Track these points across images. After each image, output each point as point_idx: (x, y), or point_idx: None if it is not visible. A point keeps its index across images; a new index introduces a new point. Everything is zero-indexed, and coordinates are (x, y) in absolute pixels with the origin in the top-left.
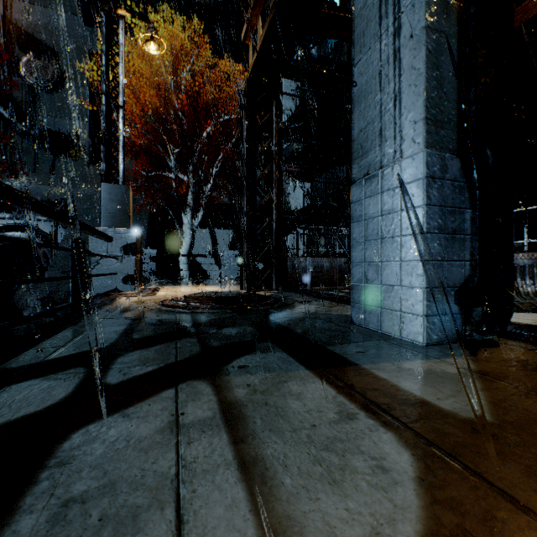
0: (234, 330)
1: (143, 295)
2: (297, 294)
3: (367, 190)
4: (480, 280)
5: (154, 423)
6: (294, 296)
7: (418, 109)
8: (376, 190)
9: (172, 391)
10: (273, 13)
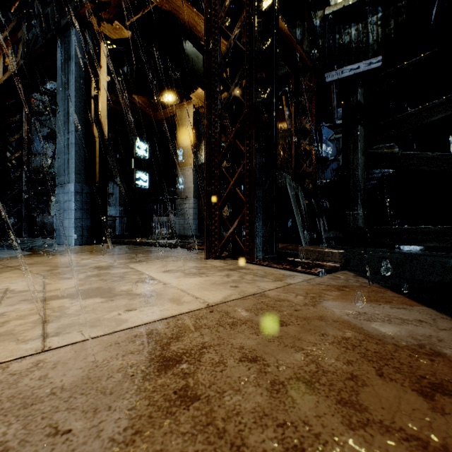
0: None
1: None
2: (42, 239)
3: (60, 191)
4: (92, 225)
5: None
6: (38, 240)
7: (73, 169)
8: (63, 192)
9: None
10: (18, 67)
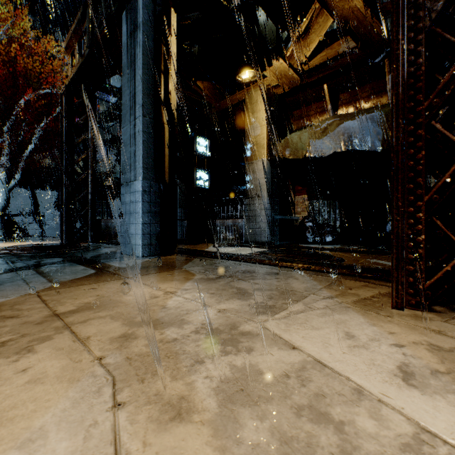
0: (48, 259)
1: None
2: (106, 244)
3: (126, 190)
4: (161, 231)
5: (10, 276)
6: (102, 245)
7: (140, 162)
8: (129, 191)
9: (14, 272)
10: (84, 59)
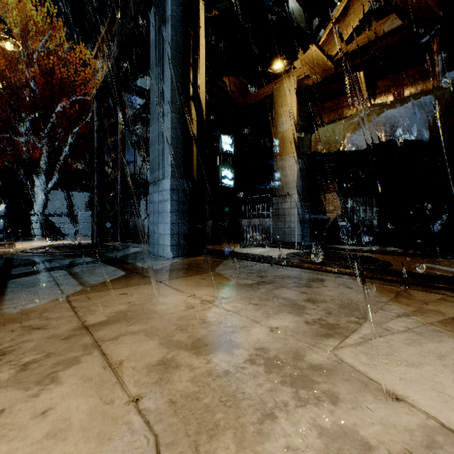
0: (80, 259)
1: (2, 248)
2: (134, 243)
3: (154, 189)
4: (190, 231)
5: (43, 277)
6: (131, 245)
7: (168, 160)
8: (157, 190)
9: (48, 273)
10: (113, 61)
